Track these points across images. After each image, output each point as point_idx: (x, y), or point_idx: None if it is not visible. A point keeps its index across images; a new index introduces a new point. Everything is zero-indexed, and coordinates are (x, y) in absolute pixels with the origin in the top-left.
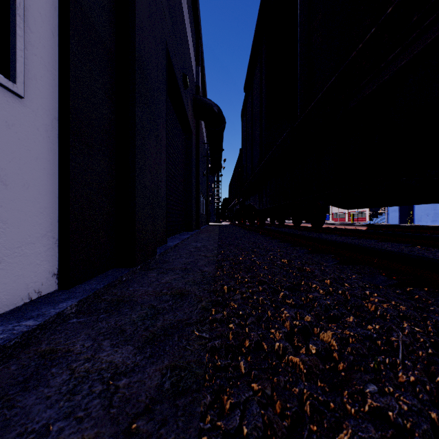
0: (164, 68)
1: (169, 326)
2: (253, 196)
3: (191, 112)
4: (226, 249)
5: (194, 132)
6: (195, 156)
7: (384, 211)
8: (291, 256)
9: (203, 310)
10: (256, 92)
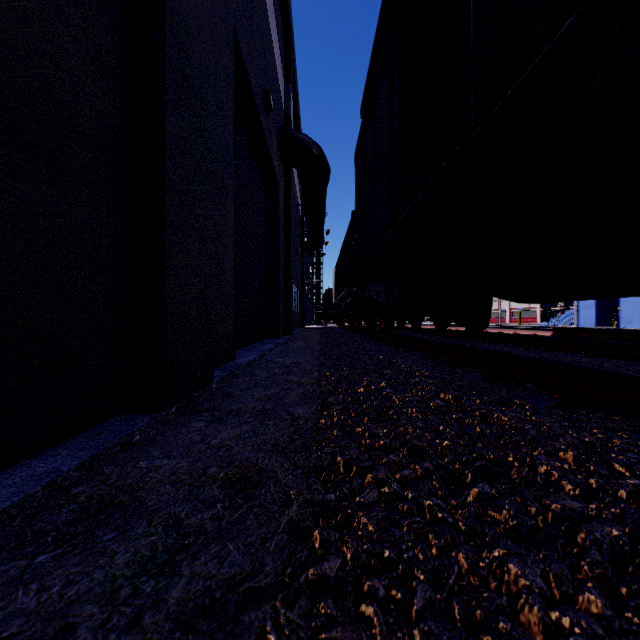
0: (230, 67)
1: (200, 607)
2: (375, 283)
3: (277, 153)
4: (333, 370)
5: (282, 185)
6: (283, 223)
7: (572, 307)
8: (458, 388)
9: (292, 535)
10: (382, 114)
